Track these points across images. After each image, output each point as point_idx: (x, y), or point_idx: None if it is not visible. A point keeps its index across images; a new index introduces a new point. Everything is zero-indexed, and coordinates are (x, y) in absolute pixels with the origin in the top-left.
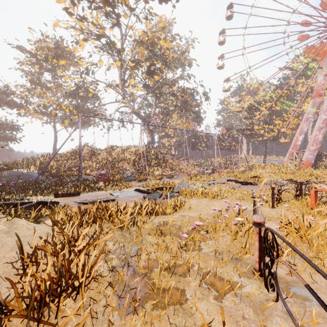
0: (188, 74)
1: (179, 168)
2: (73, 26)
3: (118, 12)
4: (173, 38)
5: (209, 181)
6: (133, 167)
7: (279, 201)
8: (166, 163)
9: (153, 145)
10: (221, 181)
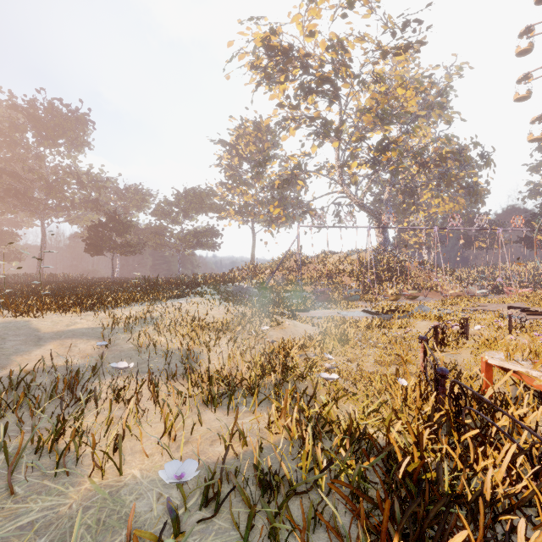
0: (446, 135)
1: (430, 285)
2: (284, 117)
3: (336, 83)
4: (420, 83)
5: (473, 306)
6: (356, 282)
7: (521, 329)
8: (407, 277)
9: (386, 248)
10: (496, 308)
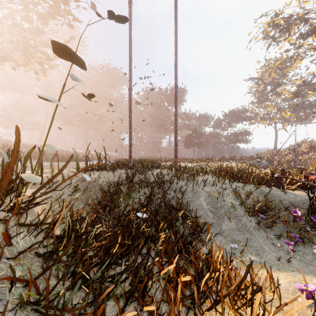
0: None
1: None
2: (291, 56)
3: None
4: None
5: None
6: None
7: None
8: None
9: None
10: None
